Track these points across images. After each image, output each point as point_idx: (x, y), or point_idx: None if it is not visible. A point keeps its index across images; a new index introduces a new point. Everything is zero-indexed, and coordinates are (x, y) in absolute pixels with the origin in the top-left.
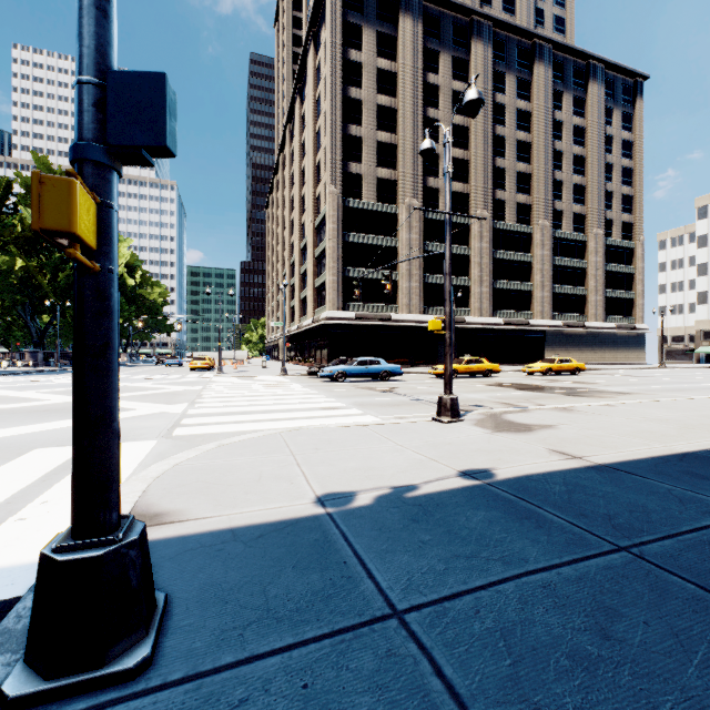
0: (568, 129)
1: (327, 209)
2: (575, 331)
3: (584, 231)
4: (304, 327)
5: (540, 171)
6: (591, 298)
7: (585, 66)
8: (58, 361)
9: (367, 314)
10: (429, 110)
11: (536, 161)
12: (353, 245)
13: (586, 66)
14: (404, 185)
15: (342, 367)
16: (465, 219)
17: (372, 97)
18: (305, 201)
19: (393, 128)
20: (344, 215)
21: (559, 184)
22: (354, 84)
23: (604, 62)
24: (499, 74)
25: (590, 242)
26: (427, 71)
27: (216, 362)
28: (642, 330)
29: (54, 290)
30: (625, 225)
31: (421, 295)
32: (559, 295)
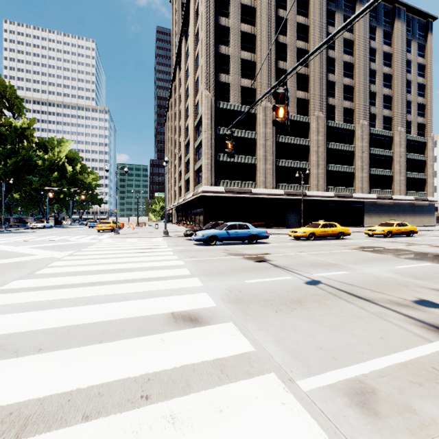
0: (380, 54)
1: (203, 108)
2: (385, 202)
3: (391, 129)
4: (187, 199)
5: (360, 84)
6: (397, 178)
7: (391, 8)
8: (3, 224)
9: (233, 189)
10: (280, 37)
11: (357, 77)
12: (223, 137)
13: (392, 8)
14: (261, 92)
15: (213, 231)
16: (306, 118)
17: (237, 25)
18: (188, 109)
19: (252, 49)
20: (216, 114)
21: (373, 95)
22: (223, 15)
23: (405, 6)
24: (331, 12)
25: (396, 137)
26: (278, 8)
27: (126, 224)
28: (433, 201)
29: (6, 172)
30: (419, 126)
31: (273, 175)
32: (373, 176)
